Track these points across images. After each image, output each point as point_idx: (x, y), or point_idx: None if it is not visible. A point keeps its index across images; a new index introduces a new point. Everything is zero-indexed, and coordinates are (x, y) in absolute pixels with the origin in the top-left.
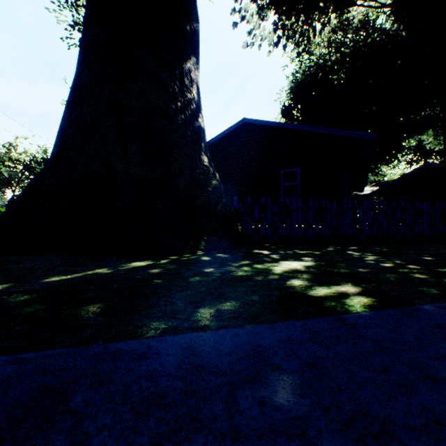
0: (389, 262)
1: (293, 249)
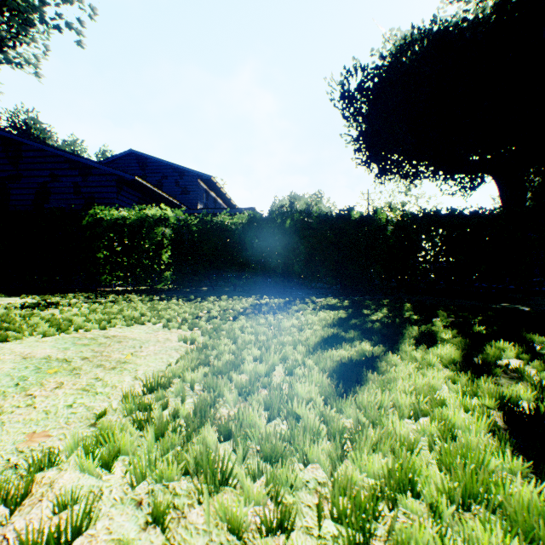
0: None
1: None
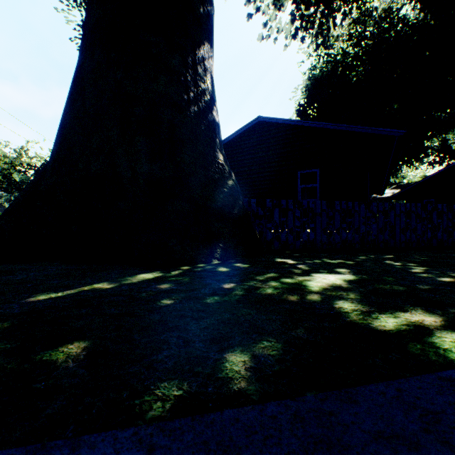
0: (446, 275)
1: (320, 257)
